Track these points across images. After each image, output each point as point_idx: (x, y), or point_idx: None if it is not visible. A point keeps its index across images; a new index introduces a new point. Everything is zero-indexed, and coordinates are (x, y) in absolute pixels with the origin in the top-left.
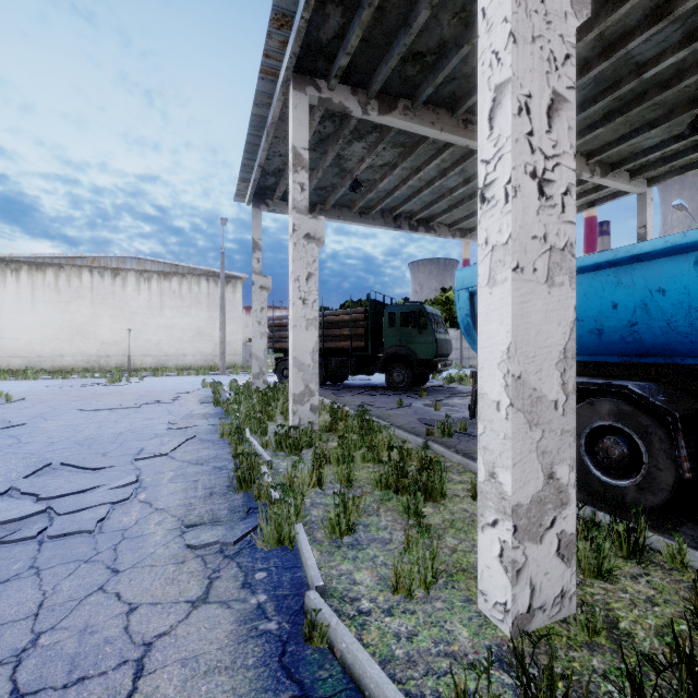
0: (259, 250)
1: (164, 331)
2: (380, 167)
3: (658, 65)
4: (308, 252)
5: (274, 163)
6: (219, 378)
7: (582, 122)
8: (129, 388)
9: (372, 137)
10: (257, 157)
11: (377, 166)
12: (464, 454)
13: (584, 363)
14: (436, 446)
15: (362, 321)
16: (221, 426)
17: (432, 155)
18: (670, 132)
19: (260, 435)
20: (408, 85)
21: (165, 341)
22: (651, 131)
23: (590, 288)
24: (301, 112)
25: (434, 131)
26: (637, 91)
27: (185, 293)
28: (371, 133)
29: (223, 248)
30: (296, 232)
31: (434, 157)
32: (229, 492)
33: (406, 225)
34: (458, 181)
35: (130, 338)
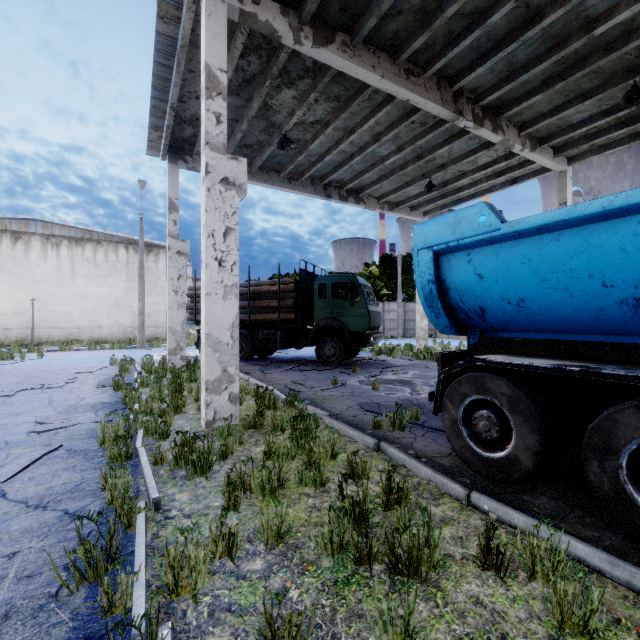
0: (175, 211)
1: (75, 301)
2: (311, 124)
3: (611, 20)
4: (225, 201)
5: (190, 107)
6: (136, 353)
7: (521, 88)
8: (18, 367)
9: (304, 84)
10: (169, 97)
11: (309, 123)
12: (427, 459)
13: (595, 345)
14: (393, 451)
15: (291, 291)
16: (101, 431)
17: (367, 114)
18: (599, 106)
19: (158, 439)
20: (348, 14)
21: (77, 313)
22: (585, 102)
23: (634, 238)
24: (217, 23)
25: (375, 76)
26: (580, 53)
27: (101, 261)
28: (303, 78)
29: (141, 213)
30: (210, 175)
31: (369, 116)
32: (49, 604)
33: (336, 194)
34: (391, 149)
35: (34, 309)
